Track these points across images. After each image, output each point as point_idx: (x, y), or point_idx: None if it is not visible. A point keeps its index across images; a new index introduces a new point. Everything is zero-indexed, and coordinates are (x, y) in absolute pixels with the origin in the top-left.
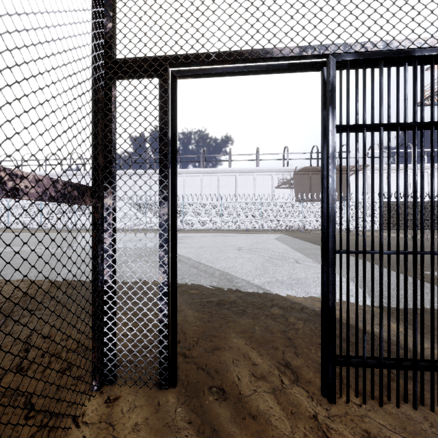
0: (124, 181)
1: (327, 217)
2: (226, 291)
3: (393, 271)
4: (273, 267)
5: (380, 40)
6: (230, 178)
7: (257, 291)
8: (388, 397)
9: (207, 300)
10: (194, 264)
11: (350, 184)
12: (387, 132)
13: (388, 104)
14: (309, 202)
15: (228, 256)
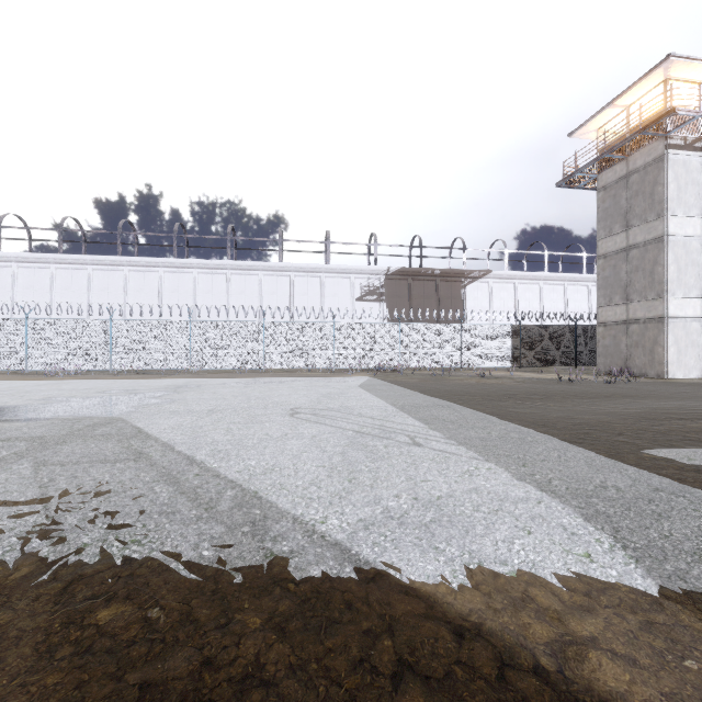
0: (68, 275)
1: None
2: (239, 589)
3: (595, 453)
4: (369, 462)
5: None
6: (282, 280)
7: (339, 572)
8: None
9: (144, 675)
10: (172, 467)
11: (467, 298)
12: None
13: None
14: (411, 324)
15: (266, 433)
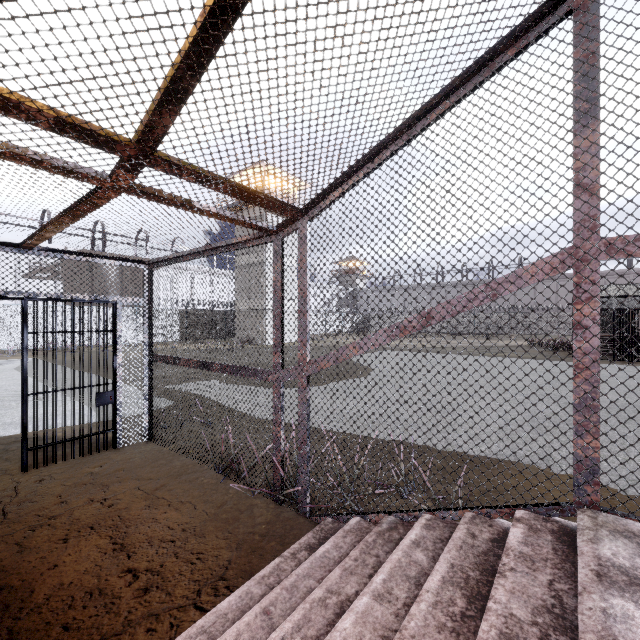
0: None
1: (24, 378)
2: None
3: (141, 390)
4: (2, 411)
5: (55, 293)
6: None
7: None
8: (62, 458)
9: None
10: None
11: None
12: (62, 333)
13: (62, 320)
14: (86, 307)
15: None
